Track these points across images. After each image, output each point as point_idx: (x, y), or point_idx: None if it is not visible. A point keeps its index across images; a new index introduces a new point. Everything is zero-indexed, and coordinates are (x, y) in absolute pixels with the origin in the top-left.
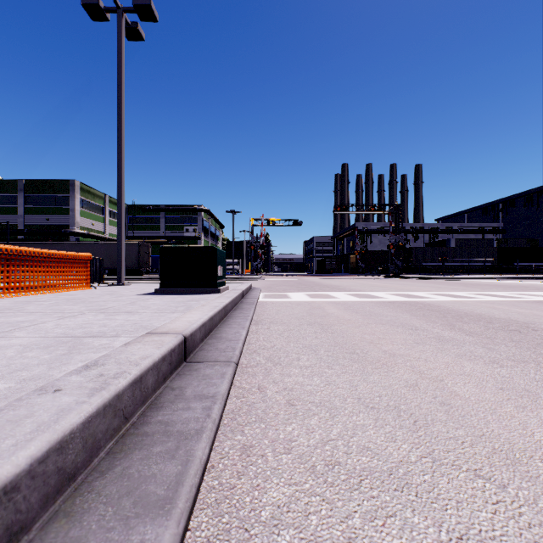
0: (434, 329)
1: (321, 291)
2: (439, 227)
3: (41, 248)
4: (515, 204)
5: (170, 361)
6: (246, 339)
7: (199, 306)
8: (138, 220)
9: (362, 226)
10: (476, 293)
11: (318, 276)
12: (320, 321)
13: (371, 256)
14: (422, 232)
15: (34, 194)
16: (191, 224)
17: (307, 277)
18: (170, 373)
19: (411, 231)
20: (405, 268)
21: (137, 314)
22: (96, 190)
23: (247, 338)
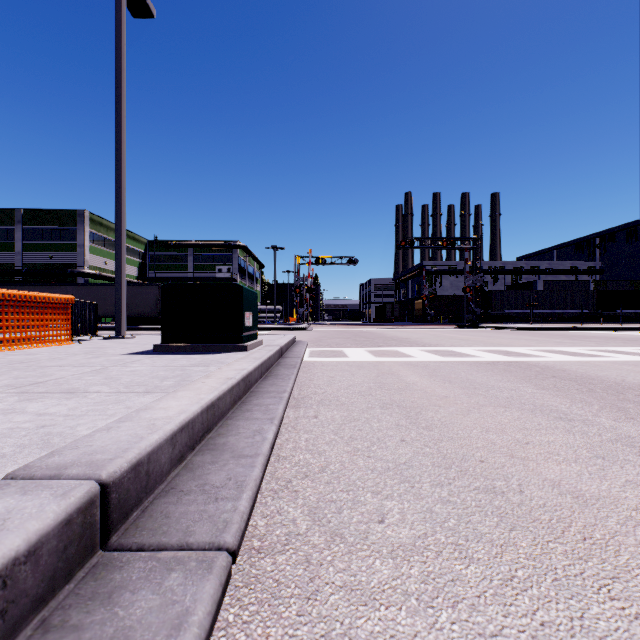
0: (601, 419)
1: (387, 346)
2: (523, 267)
3: (39, 291)
4: (615, 239)
5: (4, 602)
6: (274, 446)
7: (200, 378)
8: (161, 258)
9: (430, 265)
10: (594, 348)
11: (378, 325)
12: (399, 399)
13: (441, 302)
14: (502, 272)
15: (34, 227)
16: (224, 263)
17: (365, 326)
18: (4, 639)
19: (490, 271)
20: (483, 316)
21: (78, 396)
22: (110, 222)
23: (276, 443)
